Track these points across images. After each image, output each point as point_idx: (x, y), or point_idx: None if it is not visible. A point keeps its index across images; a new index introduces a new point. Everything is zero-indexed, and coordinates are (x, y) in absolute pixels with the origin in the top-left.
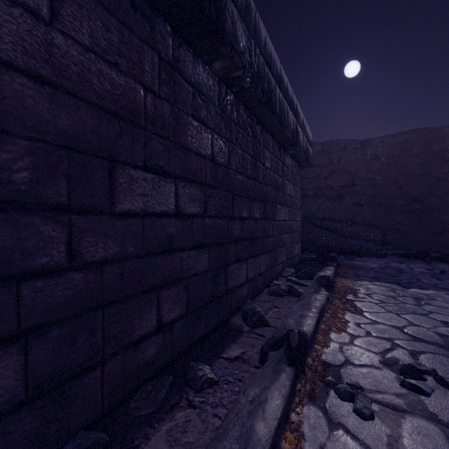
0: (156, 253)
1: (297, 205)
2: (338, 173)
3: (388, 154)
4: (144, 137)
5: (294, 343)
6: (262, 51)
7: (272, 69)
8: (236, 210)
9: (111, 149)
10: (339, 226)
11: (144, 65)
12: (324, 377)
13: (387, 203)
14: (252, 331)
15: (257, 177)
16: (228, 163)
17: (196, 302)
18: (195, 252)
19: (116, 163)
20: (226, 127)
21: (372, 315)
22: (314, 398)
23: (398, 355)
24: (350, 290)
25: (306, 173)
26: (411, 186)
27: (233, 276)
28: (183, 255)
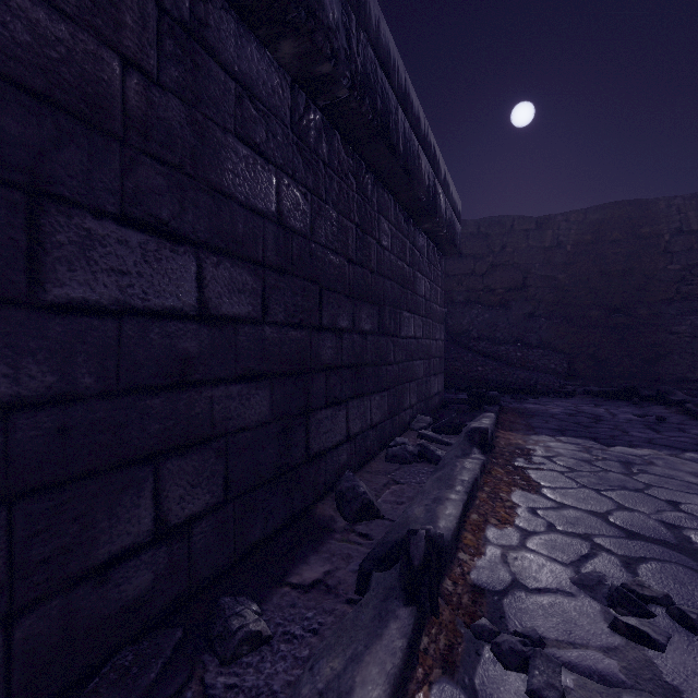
0: (152, 389)
1: (437, 314)
2: (502, 268)
3: (576, 240)
4: (123, 158)
5: (416, 558)
6: (371, 39)
7: (391, 77)
8: (326, 315)
9: (34, 168)
10: (503, 351)
11: (123, 14)
12: (474, 616)
13: (575, 315)
14: (351, 529)
15: (367, 262)
16: (311, 231)
17: (243, 479)
18: (242, 388)
19: (46, 201)
20: (308, 167)
21: (556, 493)
22: (453, 667)
23: (603, 566)
24: (520, 451)
25: (453, 268)
26: (610, 289)
27: (322, 431)
28: (215, 392)
